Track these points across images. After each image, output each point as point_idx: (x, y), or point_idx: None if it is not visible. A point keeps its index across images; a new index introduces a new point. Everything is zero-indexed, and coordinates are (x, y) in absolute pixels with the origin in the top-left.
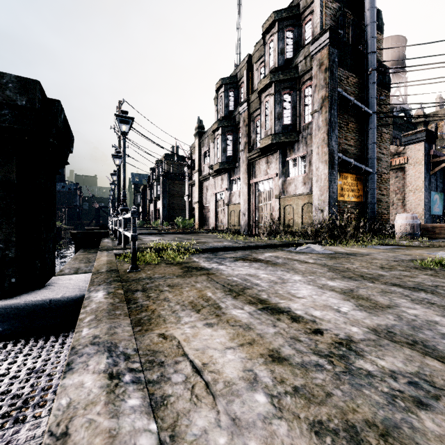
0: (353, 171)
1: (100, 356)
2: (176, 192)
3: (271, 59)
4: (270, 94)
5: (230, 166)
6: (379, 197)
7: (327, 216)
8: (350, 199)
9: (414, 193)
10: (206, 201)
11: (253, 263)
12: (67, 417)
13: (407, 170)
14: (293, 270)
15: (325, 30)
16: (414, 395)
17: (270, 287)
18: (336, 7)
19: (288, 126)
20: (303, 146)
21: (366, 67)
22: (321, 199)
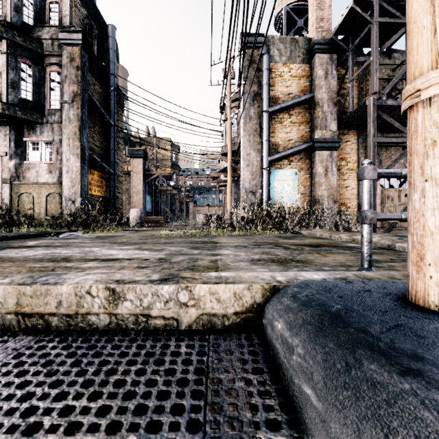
0: (99, 169)
1: (68, 274)
2: None
3: None
4: None
5: None
6: (117, 195)
7: (80, 207)
8: (96, 193)
9: (137, 194)
10: None
11: (31, 248)
12: (107, 280)
13: (132, 176)
14: (85, 246)
15: (78, 30)
16: (193, 261)
17: (86, 254)
18: (84, 13)
19: (28, 102)
20: (49, 131)
21: (108, 83)
22: (73, 190)
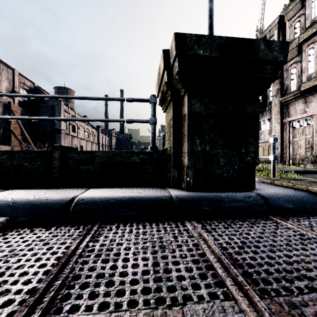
0: None
1: None
2: None
3: (314, 11)
4: (315, 41)
5: (260, 110)
6: None
7: None
8: None
9: None
10: None
11: None
12: None
13: None
14: None
15: None
16: None
17: None
18: None
19: None
20: None
21: None
22: None
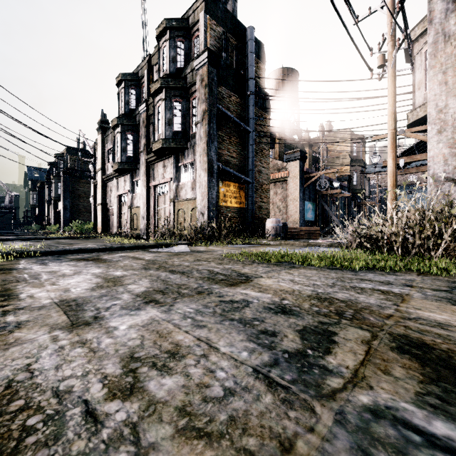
0: (236, 180)
1: None
2: (83, 193)
3: (165, 64)
4: (162, 99)
5: (130, 167)
6: (261, 204)
7: (207, 219)
8: (232, 205)
9: (293, 202)
10: (110, 203)
11: (83, 262)
12: None
13: (288, 182)
14: (110, 265)
15: (205, 50)
16: None
17: (46, 279)
18: (220, 31)
19: (178, 133)
20: (191, 153)
21: (247, 90)
22: (202, 204)
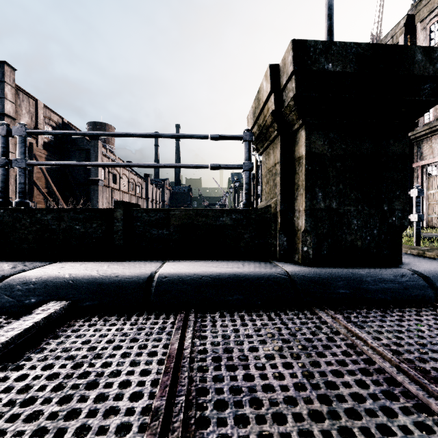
0: None
1: None
2: None
3: None
4: None
5: None
6: None
7: None
8: None
9: None
10: None
11: None
12: None
13: None
14: None
15: None
16: None
17: None
18: None
19: None
20: None
21: None
22: None
